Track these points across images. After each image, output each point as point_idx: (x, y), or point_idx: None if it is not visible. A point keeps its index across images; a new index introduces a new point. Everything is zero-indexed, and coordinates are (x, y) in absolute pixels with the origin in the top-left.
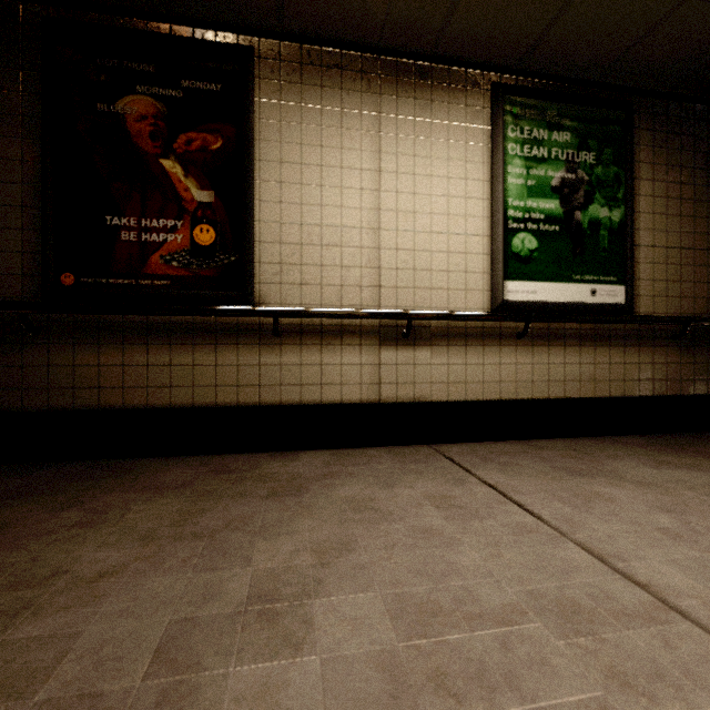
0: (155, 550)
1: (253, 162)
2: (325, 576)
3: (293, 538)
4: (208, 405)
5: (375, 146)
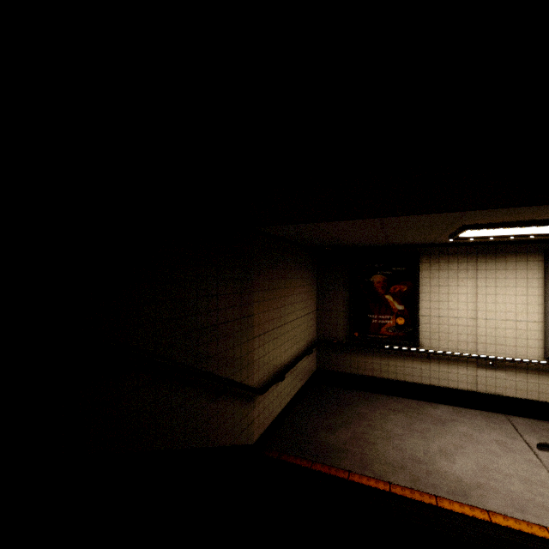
0: (408, 432)
1: (419, 295)
2: (457, 452)
3: (445, 440)
4: (401, 380)
5: (474, 284)
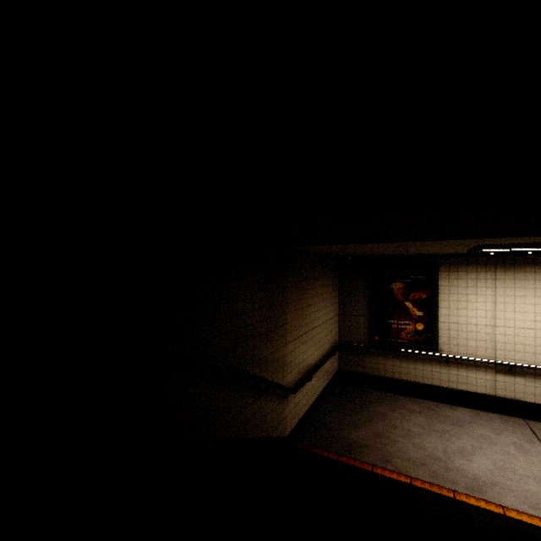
0: (427, 432)
1: (437, 302)
2: (475, 452)
3: (463, 441)
4: (420, 383)
5: (493, 293)
